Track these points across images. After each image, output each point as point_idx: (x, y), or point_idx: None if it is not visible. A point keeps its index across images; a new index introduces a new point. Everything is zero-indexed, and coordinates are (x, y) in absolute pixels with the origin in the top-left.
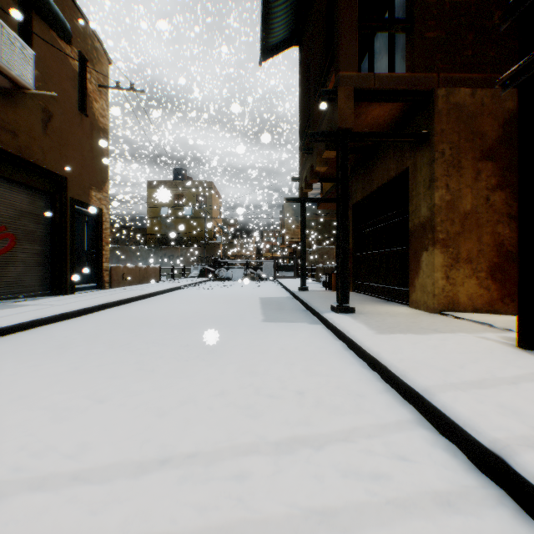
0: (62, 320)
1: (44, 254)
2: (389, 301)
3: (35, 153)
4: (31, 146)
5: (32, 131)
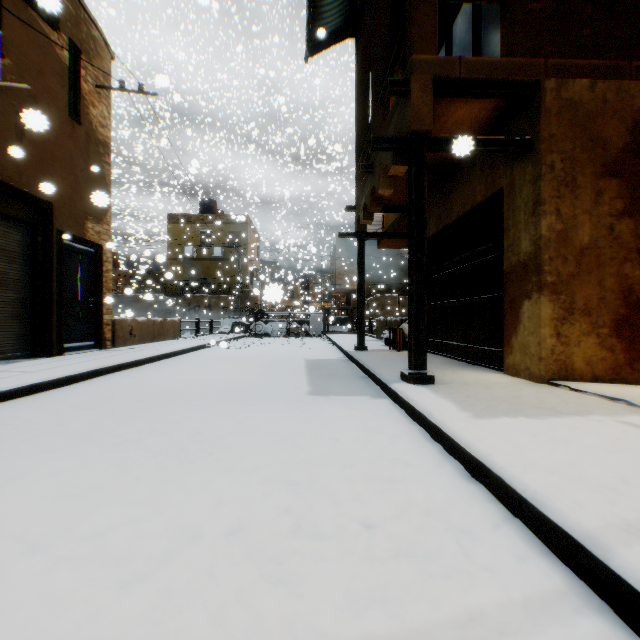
0: (33, 394)
1: (21, 303)
2: (474, 365)
3: (6, 169)
4: None
5: (2, 139)
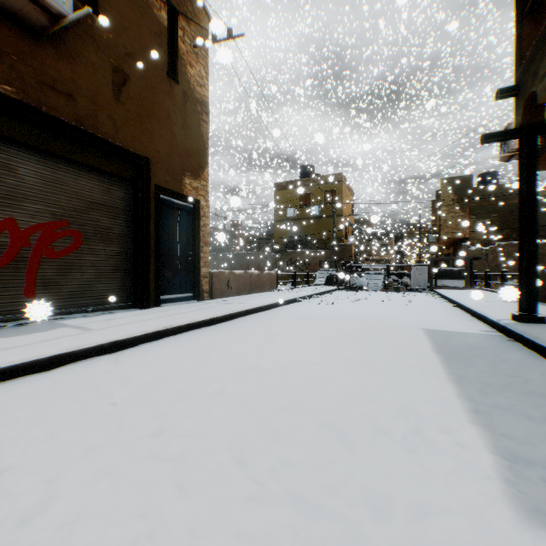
0: (55, 367)
1: (123, 256)
2: None
3: (101, 126)
4: (95, 115)
5: (97, 96)
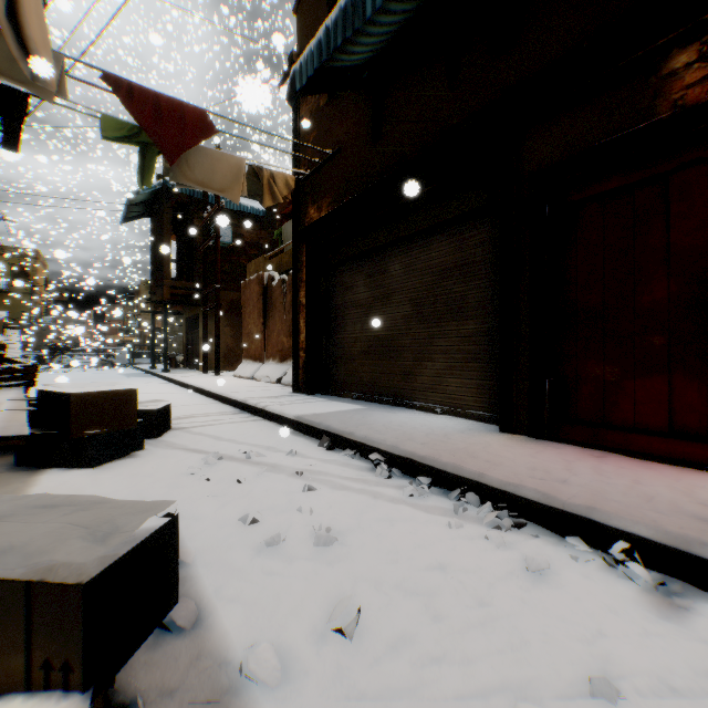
0: None
1: None
2: (196, 370)
3: None
4: None
5: None
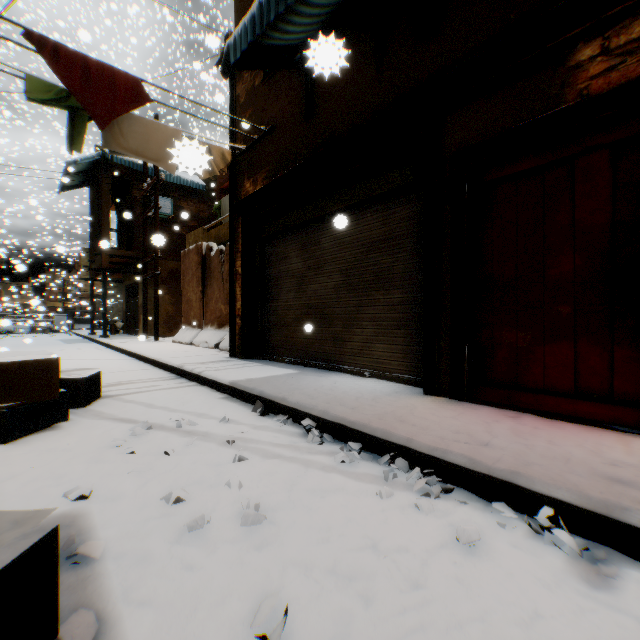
0: None
1: None
2: (136, 335)
3: None
4: None
5: None
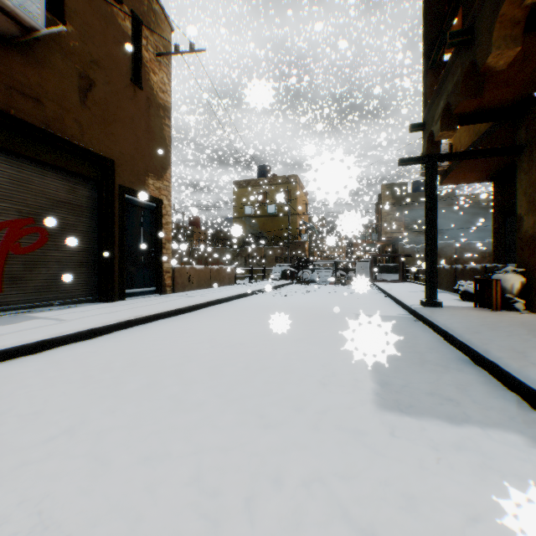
0: (41, 351)
1: (88, 252)
2: None
3: (68, 129)
4: (62, 119)
5: (64, 100)
